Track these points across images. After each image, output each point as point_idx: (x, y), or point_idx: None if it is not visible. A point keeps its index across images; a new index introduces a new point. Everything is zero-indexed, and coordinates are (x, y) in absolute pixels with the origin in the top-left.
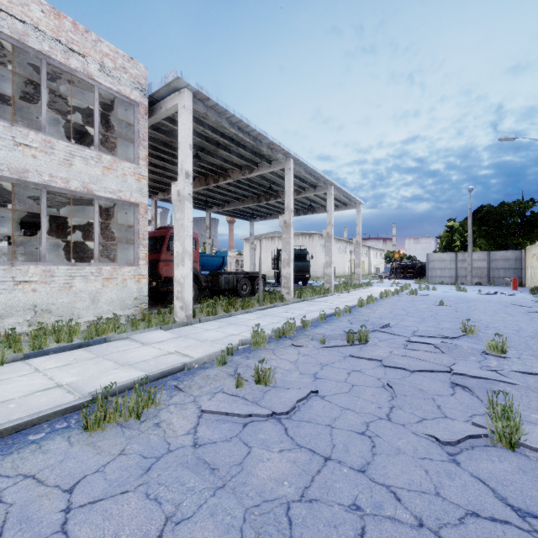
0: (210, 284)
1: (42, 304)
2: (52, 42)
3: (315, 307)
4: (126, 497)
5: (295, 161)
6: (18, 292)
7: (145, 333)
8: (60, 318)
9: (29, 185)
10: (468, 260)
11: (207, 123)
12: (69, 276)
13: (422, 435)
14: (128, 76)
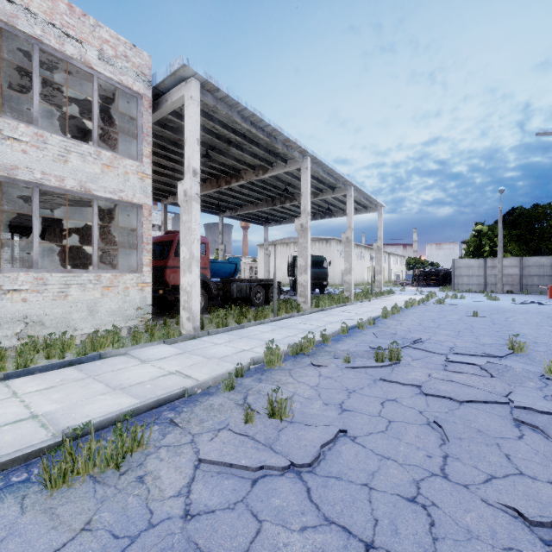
0: (221, 292)
1: (33, 315)
2: (45, 25)
3: (335, 317)
4: None
5: (312, 160)
6: (6, 301)
7: (146, 348)
8: (53, 330)
9: (19, 183)
10: (498, 266)
11: (217, 118)
12: (64, 285)
13: (497, 506)
14: (130, 65)
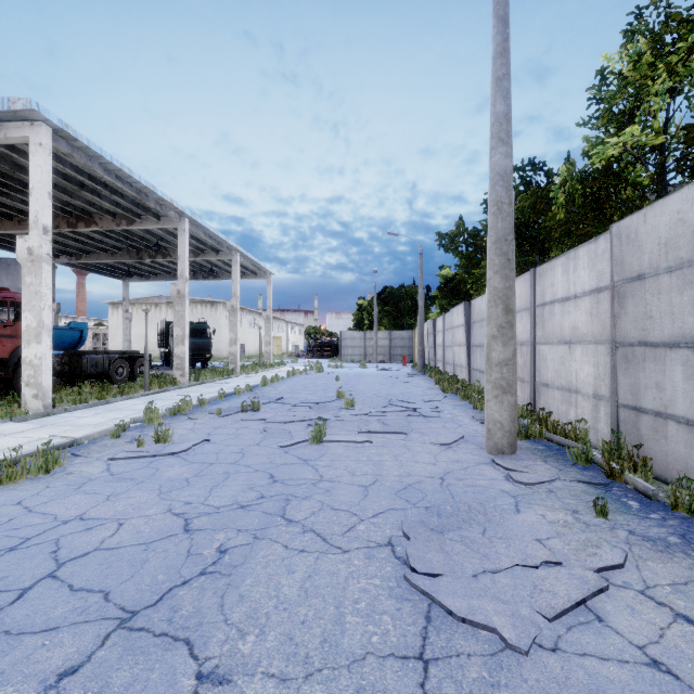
0: (67, 368)
1: None
2: None
3: (216, 388)
4: (71, 496)
5: (192, 222)
6: None
7: None
8: None
9: None
10: (374, 338)
11: (68, 161)
12: None
13: (275, 447)
14: None
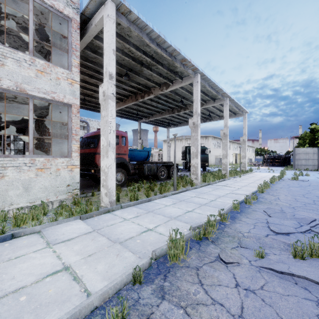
0: (137, 171)
1: None
2: None
3: (221, 191)
4: None
5: (201, 77)
6: None
7: (62, 224)
8: None
9: None
10: None
11: (131, 42)
12: (0, 167)
13: None
14: None
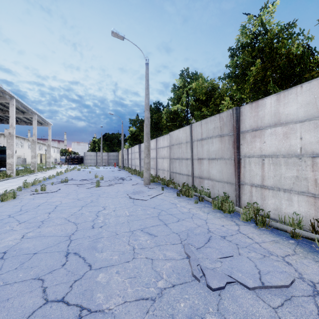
0: None
1: None
2: None
3: (34, 177)
4: (35, 200)
5: (16, 100)
6: None
7: None
8: None
9: None
10: (101, 155)
11: None
12: None
13: (85, 189)
14: None
